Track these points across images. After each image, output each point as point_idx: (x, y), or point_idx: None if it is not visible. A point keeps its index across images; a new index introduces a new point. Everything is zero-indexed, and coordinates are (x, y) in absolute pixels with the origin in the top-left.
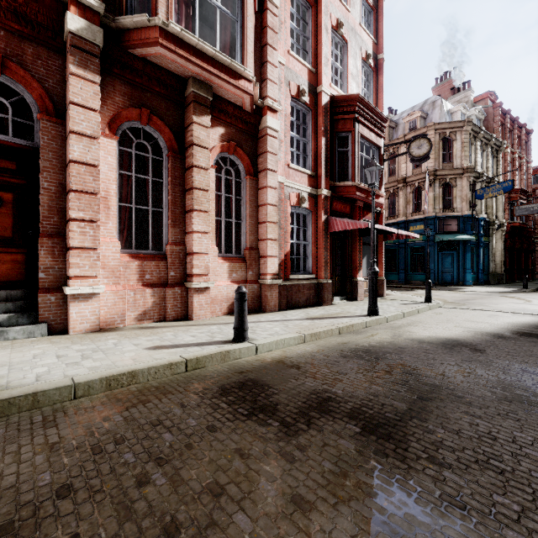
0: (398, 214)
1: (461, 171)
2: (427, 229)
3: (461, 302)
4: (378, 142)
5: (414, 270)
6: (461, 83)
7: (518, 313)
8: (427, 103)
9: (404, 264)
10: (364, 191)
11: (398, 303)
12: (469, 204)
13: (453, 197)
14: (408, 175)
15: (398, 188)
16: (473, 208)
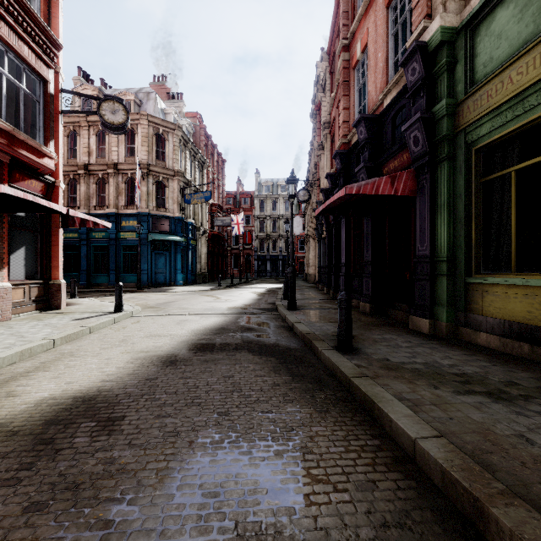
0: (108, 205)
1: (173, 173)
2: (138, 225)
3: (162, 305)
4: (42, 70)
5: (127, 270)
6: (176, 92)
7: (206, 314)
8: (142, 91)
9: (116, 264)
10: (3, 132)
11: (70, 319)
12: (180, 207)
13: (166, 197)
14: (121, 161)
15: (108, 174)
16: (184, 212)
